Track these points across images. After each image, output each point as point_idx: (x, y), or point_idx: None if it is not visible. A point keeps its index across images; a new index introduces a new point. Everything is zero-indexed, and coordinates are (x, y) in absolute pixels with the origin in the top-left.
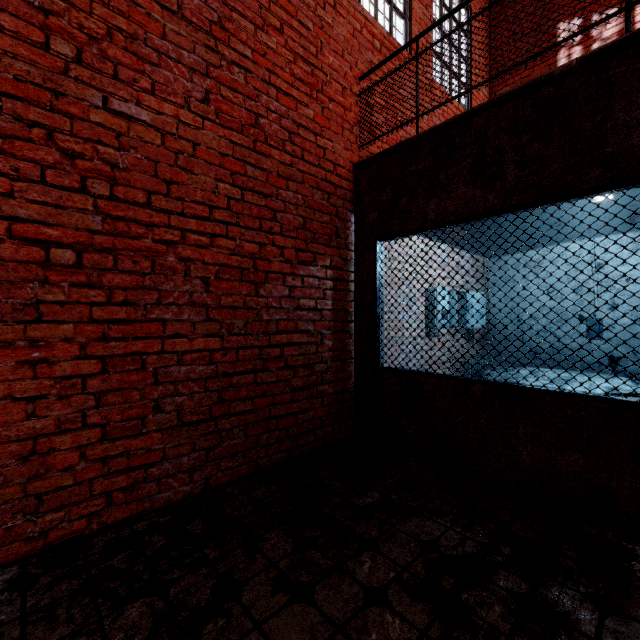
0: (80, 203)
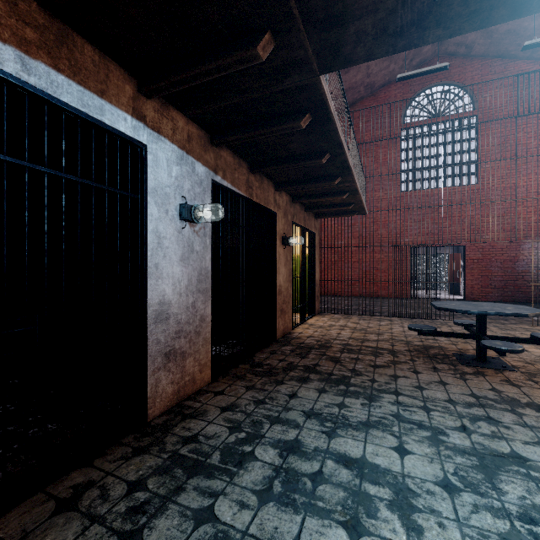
0: (478, 253)
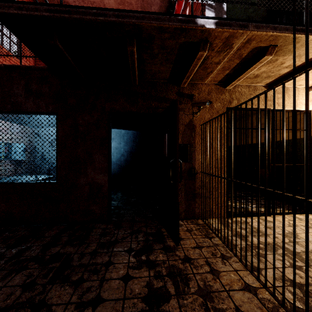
0: None
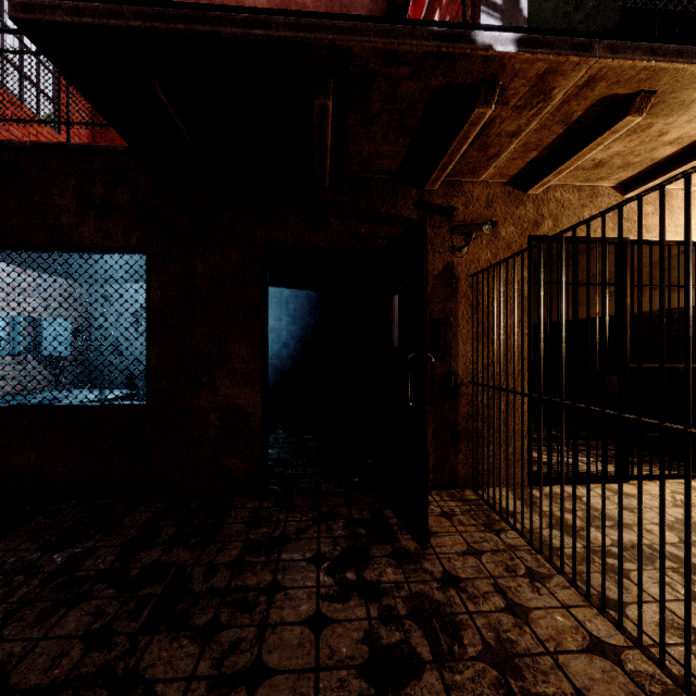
0: None
